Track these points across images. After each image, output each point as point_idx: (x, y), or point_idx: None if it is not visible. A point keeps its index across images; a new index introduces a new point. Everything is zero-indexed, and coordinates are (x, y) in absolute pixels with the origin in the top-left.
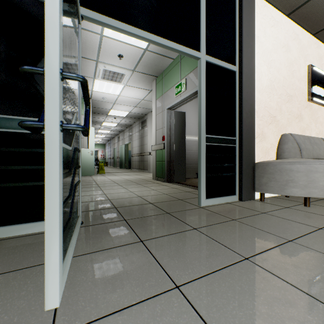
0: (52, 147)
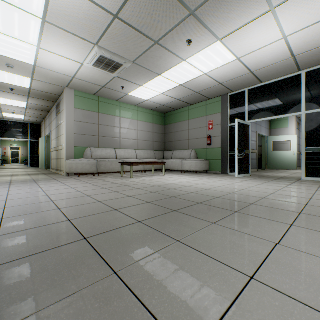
0: (236, 158)
